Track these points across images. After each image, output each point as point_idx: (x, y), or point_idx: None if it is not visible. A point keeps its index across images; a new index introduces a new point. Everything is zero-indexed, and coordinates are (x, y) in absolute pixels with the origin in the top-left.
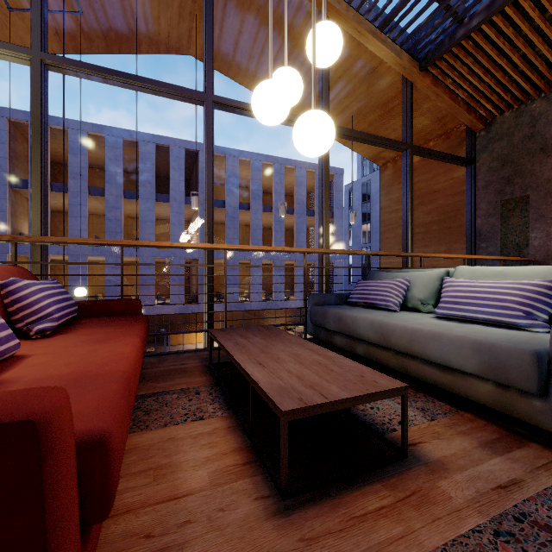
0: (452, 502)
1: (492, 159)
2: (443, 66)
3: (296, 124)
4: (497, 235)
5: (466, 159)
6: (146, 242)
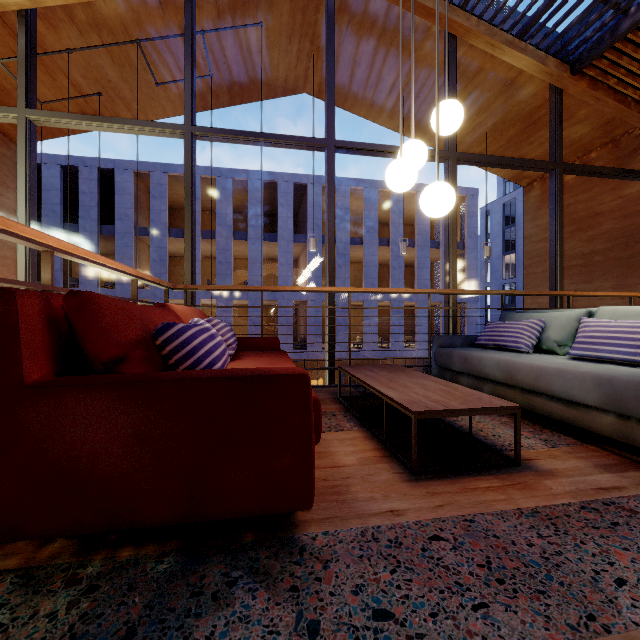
0: (551, 490)
1: None
2: (604, 66)
3: (422, 194)
4: None
5: None
6: (281, 288)
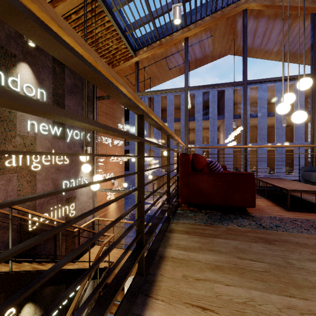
0: None
1: None
2: None
3: (292, 116)
4: None
5: None
6: (226, 146)
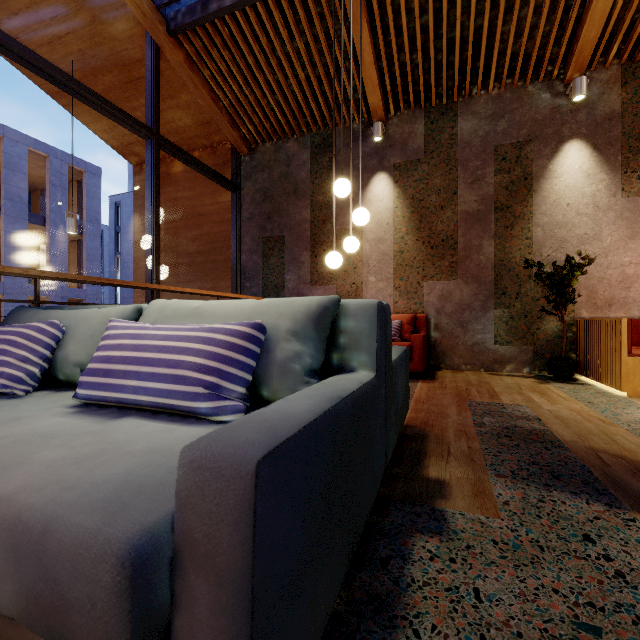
0: None
1: (255, 189)
2: (198, 45)
3: None
4: (260, 274)
5: (231, 181)
6: None
